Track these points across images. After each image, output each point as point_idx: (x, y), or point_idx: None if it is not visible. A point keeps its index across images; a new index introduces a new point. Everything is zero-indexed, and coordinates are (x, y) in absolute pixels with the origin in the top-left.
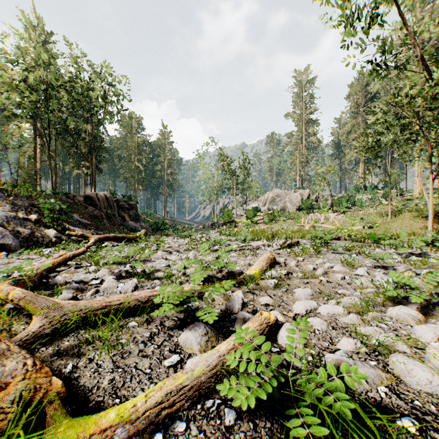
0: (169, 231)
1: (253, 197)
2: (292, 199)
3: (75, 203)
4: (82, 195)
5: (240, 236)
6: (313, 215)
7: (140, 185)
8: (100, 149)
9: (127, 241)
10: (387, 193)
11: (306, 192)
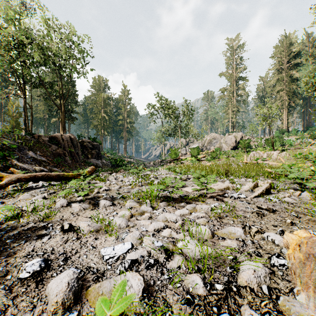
0: (124, 167)
1: (196, 138)
2: (227, 140)
3: (38, 142)
4: (48, 136)
5: (194, 175)
6: (255, 153)
7: (105, 131)
8: (75, 104)
9: (66, 179)
10: (314, 134)
11: (239, 134)
